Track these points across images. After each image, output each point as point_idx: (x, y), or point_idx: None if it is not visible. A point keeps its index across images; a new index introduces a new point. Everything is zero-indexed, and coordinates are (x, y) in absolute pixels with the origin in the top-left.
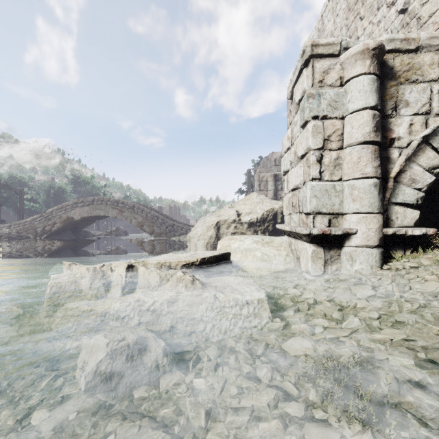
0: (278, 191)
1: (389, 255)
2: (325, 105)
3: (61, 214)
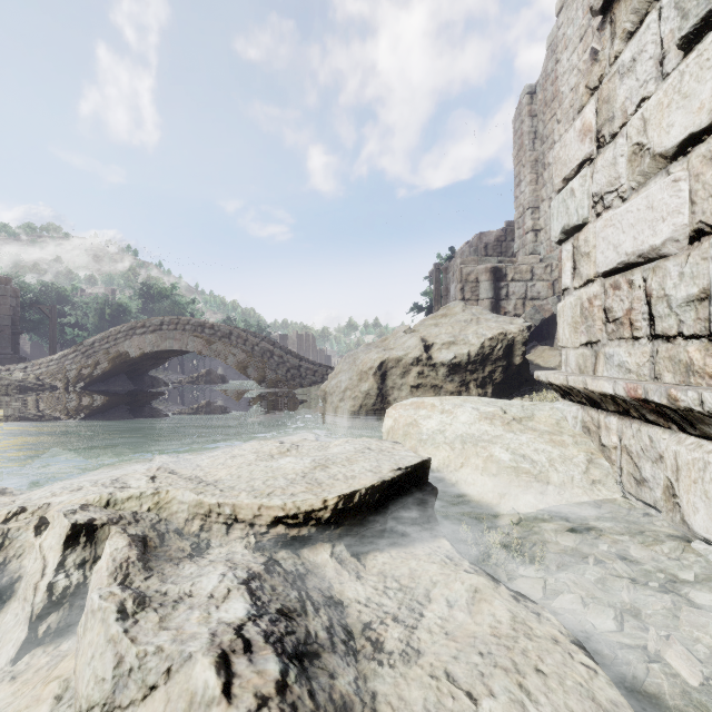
0: (499, 301)
1: None
2: None
3: (108, 347)
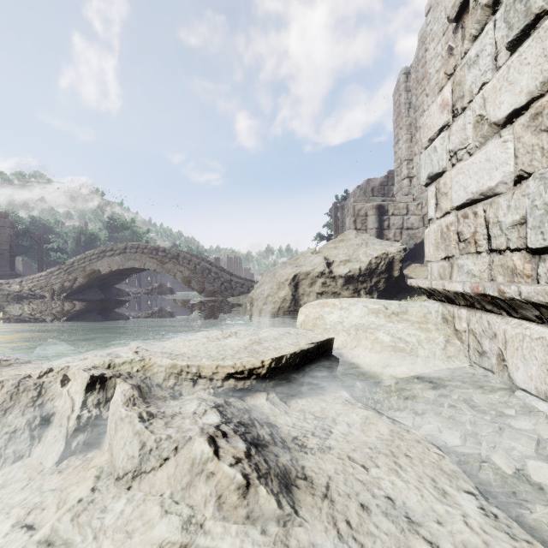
0: (382, 230)
1: None
2: None
3: (84, 266)
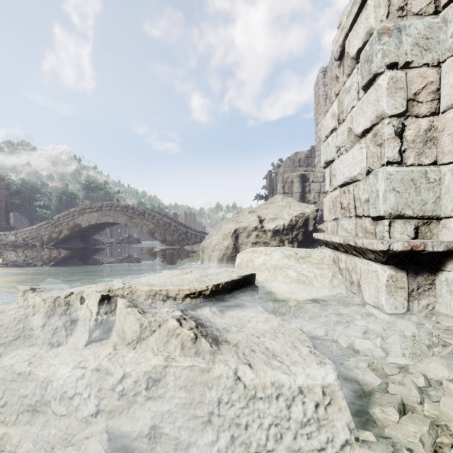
0: (305, 194)
1: None
2: (409, 45)
3: (68, 221)
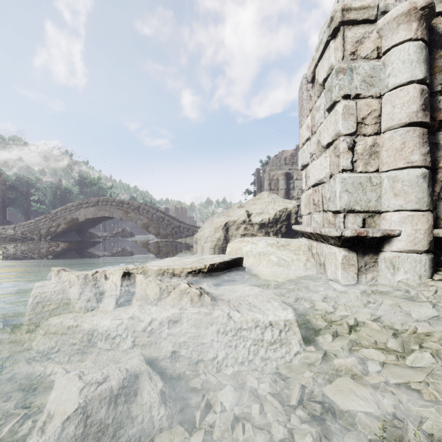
0: (289, 191)
1: (438, 262)
2: (358, 81)
3: (66, 215)
